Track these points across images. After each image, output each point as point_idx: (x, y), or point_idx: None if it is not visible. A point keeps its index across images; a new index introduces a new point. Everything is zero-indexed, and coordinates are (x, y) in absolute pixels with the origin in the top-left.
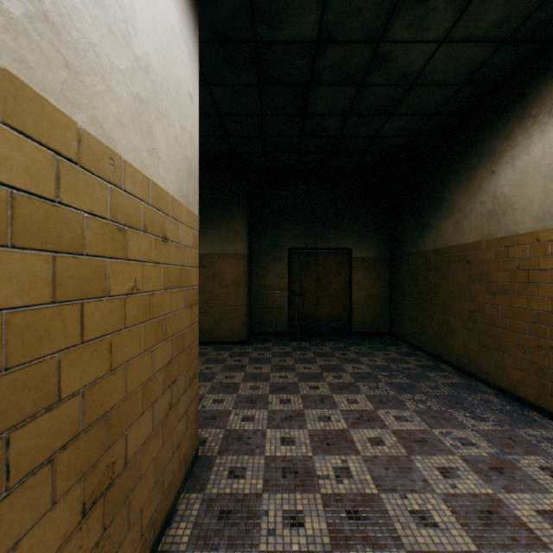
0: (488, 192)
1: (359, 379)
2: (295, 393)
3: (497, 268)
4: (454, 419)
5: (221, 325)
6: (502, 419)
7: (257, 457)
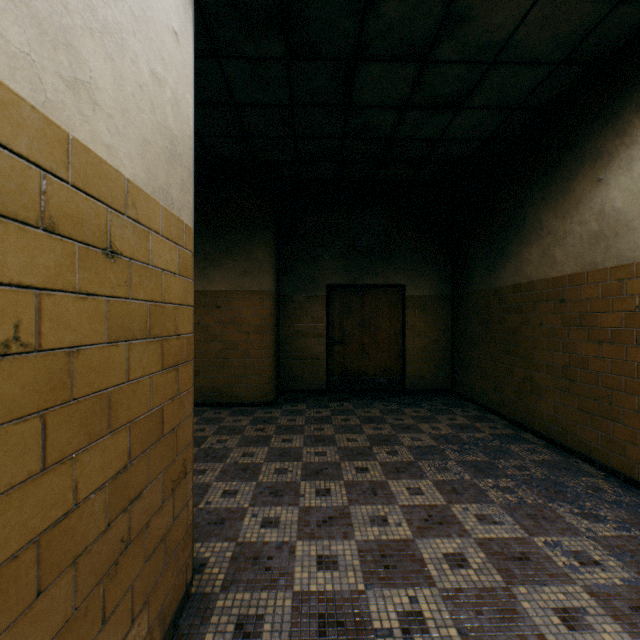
0: (592, 207)
1: (420, 456)
2: (337, 479)
3: (605, 308)
4: (560, 519)
5: (241, 382)
6: (625, 518)
7: (281, 595)
